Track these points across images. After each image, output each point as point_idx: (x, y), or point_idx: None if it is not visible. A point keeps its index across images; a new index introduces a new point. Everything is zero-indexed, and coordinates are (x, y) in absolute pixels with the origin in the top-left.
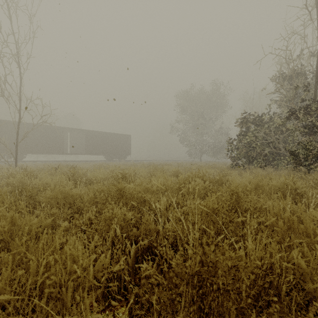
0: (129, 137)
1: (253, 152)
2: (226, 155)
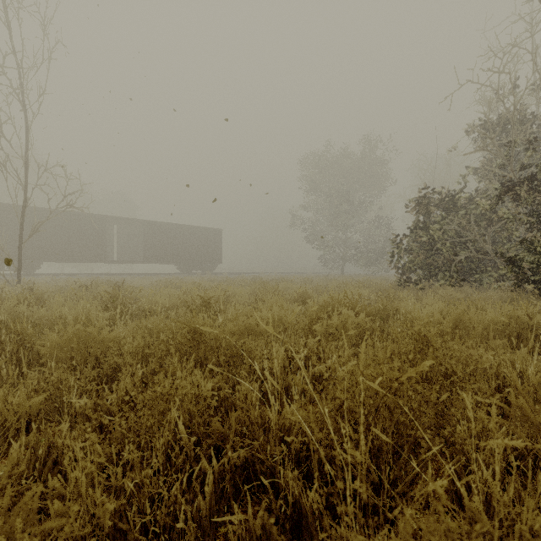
0: (220, 233)
1: (436, 259)
2: (389, 264)
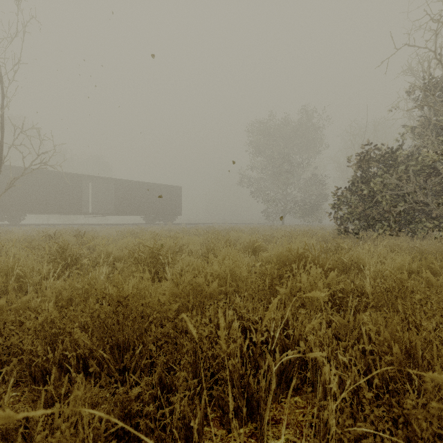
0: (180, 189)
1: (373, 211)
2: (328, 216)
